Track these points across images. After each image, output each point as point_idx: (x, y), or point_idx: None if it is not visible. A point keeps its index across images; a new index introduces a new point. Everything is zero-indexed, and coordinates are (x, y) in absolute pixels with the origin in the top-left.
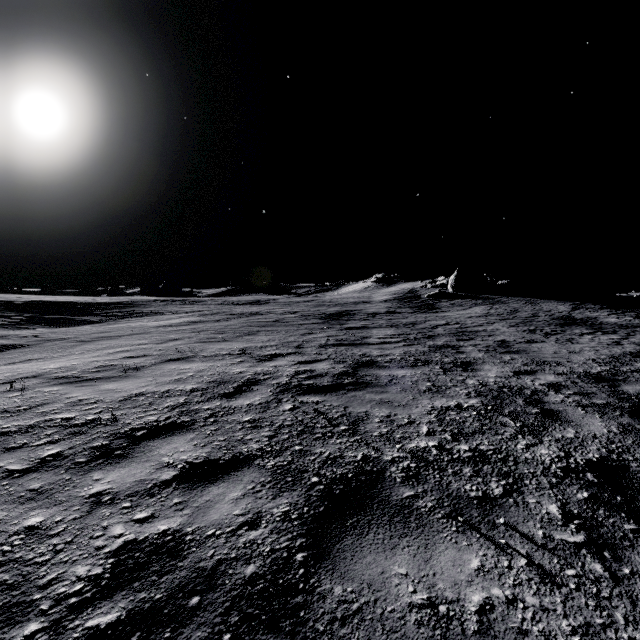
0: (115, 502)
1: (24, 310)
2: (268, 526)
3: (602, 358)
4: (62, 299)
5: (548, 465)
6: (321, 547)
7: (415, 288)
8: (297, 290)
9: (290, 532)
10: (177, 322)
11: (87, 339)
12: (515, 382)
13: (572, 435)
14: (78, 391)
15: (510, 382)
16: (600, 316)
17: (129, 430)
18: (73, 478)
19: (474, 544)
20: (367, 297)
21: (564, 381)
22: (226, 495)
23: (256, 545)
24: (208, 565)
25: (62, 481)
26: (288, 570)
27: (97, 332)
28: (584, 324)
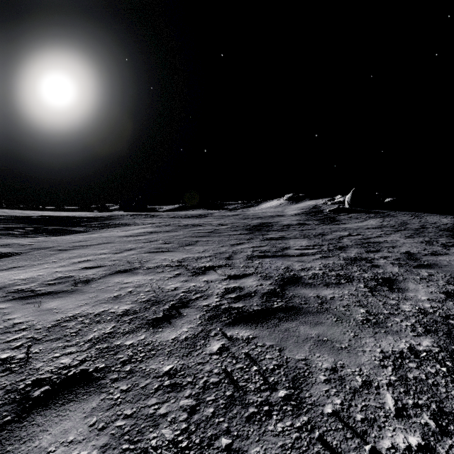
0: None
1: (35, 223)
2: None
3: None
4: (64, 214)
5: None
6: None
7: (318, 204)
8: (228, 206)
9: None
10: (138, 232)
11: (65, 248)
12: None
13: None
14: (20, 310)
15: (449, 309)
16: None
17: (30, 384)
18: None
19: None
20: (281, 211)
21: None
22: None
23: None
24: None
25: None
26: None
27: (76, 241)
28: None
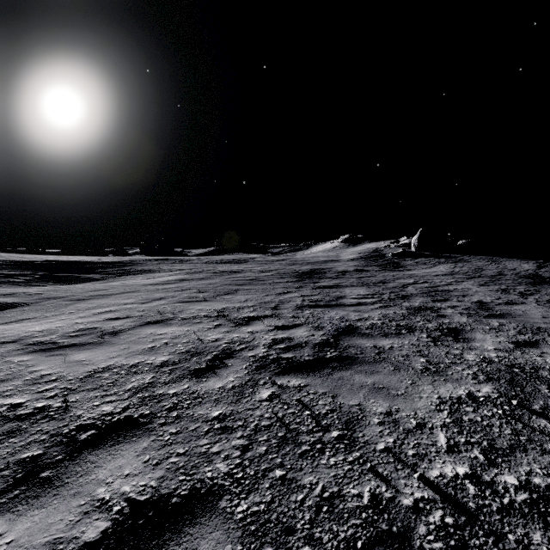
0: None
1: (40, 269)
2: None
3: None
4: (73, 259)
5: None
6: None
7: (379, 247)
8: (272, 250)
9: None
10: (166, 280)
11: (82, 297)
12: (522, 358)
13: None
14: (46, 362)
15: (516, 358)
16: None
17: (74, 429)
18: None
19: None
20: (335, 256)
21: None
22: None
23: None
24: None
25: None
26: None
27: (93, 290)
28: None
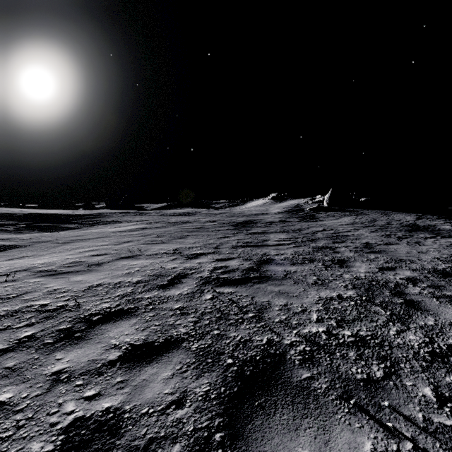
0: (70, 380)
1: (24, 220)
2: (192, 405)
3: (444, 257)
4: (51, 212)
5: (417, 350)
6: (236, 427)
7: (300, 203)
8: (215, 205)
9: (210, 411)
10: (130, 228)
11: (66, 241)
12: (381, 276)
13: (432, 322)
14: (54, 282)
15: (377, 276)
16: (438, 224)
17: (88, 315)
18: (40, 357)
19: (365, 426)
20: (265, 210)
21: (418, 276)
22: (159, 375)
23: (181, 424)
24: (141, 444)
25: (31, 360)
26: (208, 450)
27: (73, 236)
28: (426, 230)
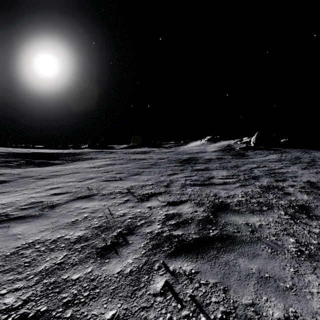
0: None
1: (27, 157)
2: None
3: None
4: (48, 151)
5: None
6: None
7: (230, 144)
8: (165, 145)
9: None
10: (99, 164)
11: (44, 177)
12: None
13: None
14: None
15: None
16: None
17: None
18: None
19: None
20: (203, 149)
21: None
22: None
23: None
24: None
25: None
26: None
27: (53, 171)
28: None
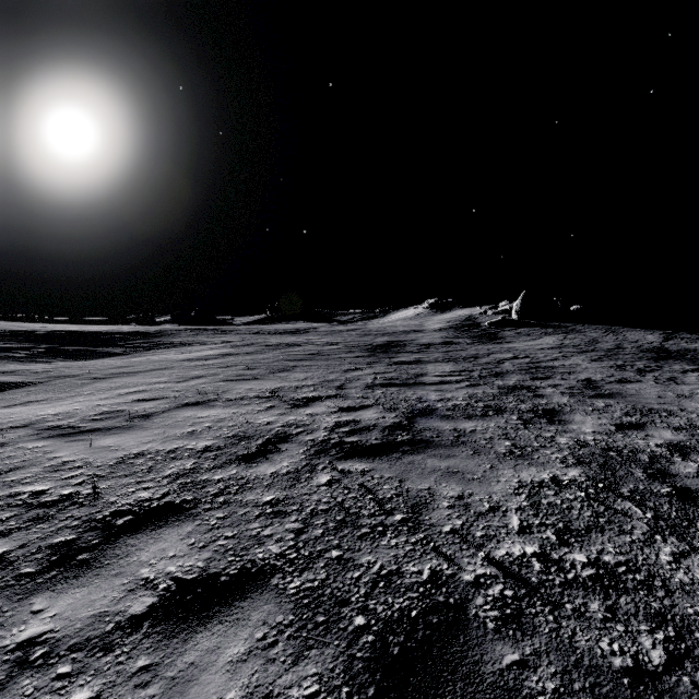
0: (48, 663)
1: (44, 341)
2: None
3: None
4: (87, 328)
5: None
6: None
7: (473, 315)
8: (340, 317)
9: None
10: (205, 355)
11: (101, 376)
12: (622, 441)
13: None
14: (67, 448)
15: (615, 441)
16: None
17: (109, 515)
18: (4, 607)
19: None
20: (419, 325)
21: (687, 440)
22: (221, 652)
23: None
24: None
25: None
26: None
27: (115, 367)
28: (683, 358)
